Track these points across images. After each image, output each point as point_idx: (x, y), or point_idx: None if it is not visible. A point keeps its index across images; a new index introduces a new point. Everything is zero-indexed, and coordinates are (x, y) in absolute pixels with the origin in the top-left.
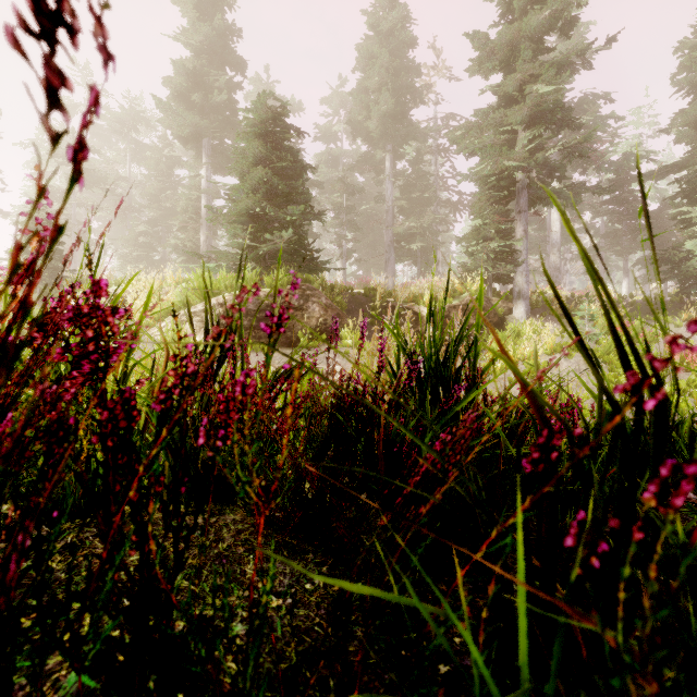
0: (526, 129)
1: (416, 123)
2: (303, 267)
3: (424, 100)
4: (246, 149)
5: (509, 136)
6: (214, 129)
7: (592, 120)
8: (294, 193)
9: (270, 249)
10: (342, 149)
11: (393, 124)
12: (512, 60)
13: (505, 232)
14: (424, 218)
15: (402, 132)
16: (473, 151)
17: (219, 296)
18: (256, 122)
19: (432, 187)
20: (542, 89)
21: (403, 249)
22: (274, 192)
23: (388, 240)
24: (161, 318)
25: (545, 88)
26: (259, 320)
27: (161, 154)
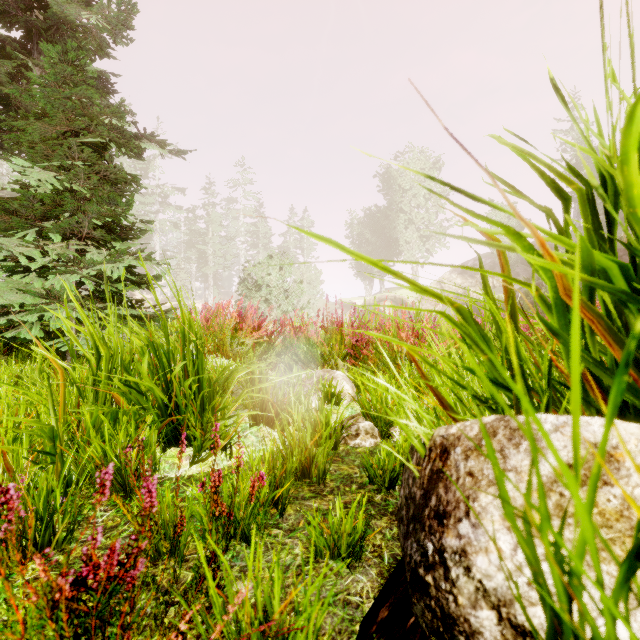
0: None
1: None
2: None
3: None
4: None
5: None
6: None
7: None
8: None
9: None
10: None
11: None
12: None
13: None
14: None
15: None
16: None
17: None
18: None
19: None
20: None
21: None
22: None
23: None
24: None
25: None
26: None
27: None
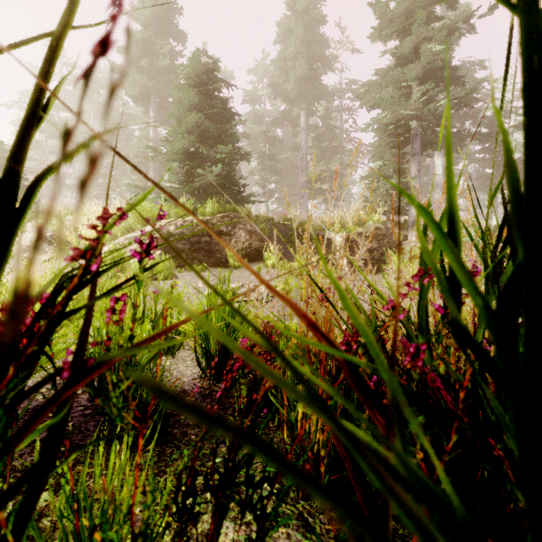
0: (419, 84)
1: (326, 85)
2: (231, 199)
3: (332, 67)
4: (182, 98)
5: (405, 91)
6: (159, 89)
7: (470, 83)
8: (223, 135)
9: (203, 184)
10: (265, 109)
11: (307, 86)
12: (407, 27)
13: (402, 171)
14: (332, 163)
15: (314, 92)
16: (374, 105)
17: (157, 223)
18: (191, 75)
19: (339, 138)
20: (435, 48)
21: (315, 189)
22: (207, 134)
23: (302, 181)
24: (107, 242)
25: (437, 47)
26: (192, 244)
27: (118, 111)
